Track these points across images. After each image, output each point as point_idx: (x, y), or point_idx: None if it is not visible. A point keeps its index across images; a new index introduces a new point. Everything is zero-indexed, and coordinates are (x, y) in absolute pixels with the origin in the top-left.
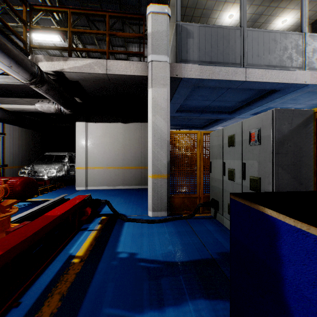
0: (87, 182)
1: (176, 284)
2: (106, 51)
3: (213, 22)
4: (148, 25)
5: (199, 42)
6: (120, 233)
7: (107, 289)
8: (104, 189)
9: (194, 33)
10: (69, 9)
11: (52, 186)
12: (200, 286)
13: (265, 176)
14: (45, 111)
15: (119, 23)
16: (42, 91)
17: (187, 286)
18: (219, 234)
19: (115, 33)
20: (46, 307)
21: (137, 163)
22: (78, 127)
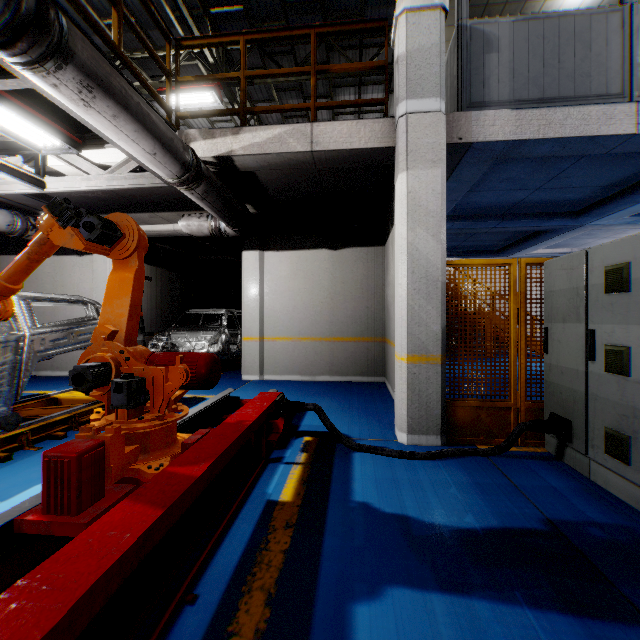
0: (262, 365)
1: (510, 610)
2: (311, 107)
3: (536, 9)
4: (399, 38)
5: (514, 59)
6: (349, 474)
7: (355, 597)
8: (295, 382)
9: (502, 40)
10: (241, 35)
11: None
12: (575, 627)
13: None
14: (193, 234)
15: (321, 49)
16: (197, 196)
17: (542, 622)
18: (583, 499)
19: (327, 67)
20: (244, 615)
21: (359, 329)
22: (247, 260)
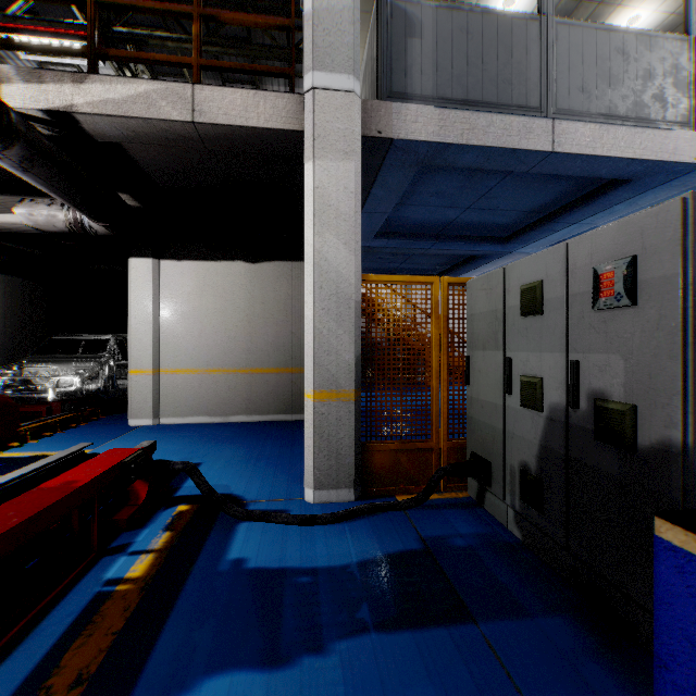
0: (158, 405)
1: None
2: (193, 63)
3: None
4: None
5: (438, 50)
6: (221, 560)
7: None
8: (201, 425)
9: (425, 25)
10: None
11: (68, 417)
12: None
13: (655, 402)
14: (41, 227)
15: None
16: (13, 163)
17: None
18: (498, 557)
19: (216, 15)
20: None
21: (283, 359)
22: (135, 270)
